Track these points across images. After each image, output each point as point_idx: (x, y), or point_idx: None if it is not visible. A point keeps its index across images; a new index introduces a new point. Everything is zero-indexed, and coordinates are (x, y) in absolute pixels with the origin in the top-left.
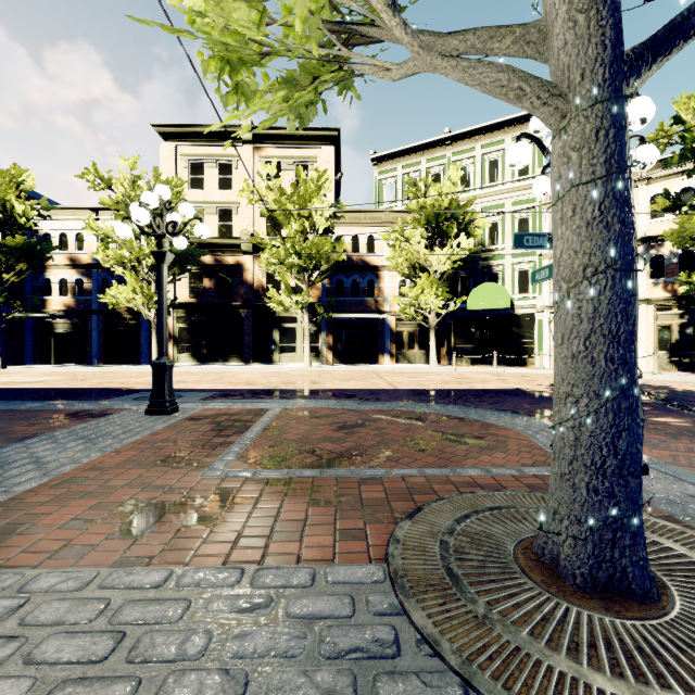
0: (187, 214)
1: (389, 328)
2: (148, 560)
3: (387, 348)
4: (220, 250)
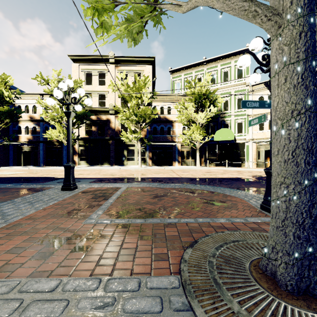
0: (81, 93)
1: (177, 149)
2: (49, 273)
3: (176, 158)
4: (100, 113)
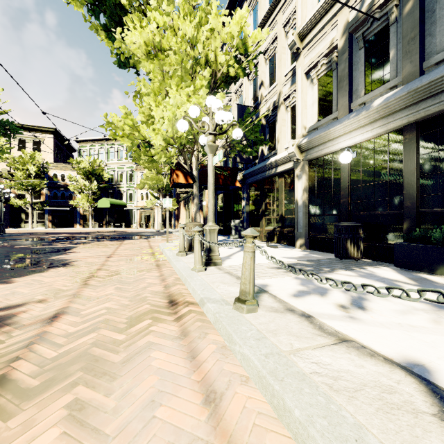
0: None
1: (79, 213)
2: None
3: (78, 221)
4: None
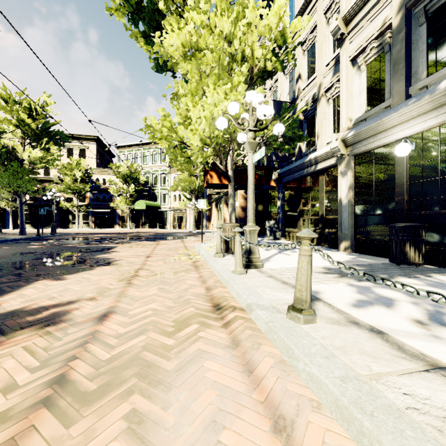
0: None
1: (118, 214)
2: None
3: (117, 222)
4: (45, 182)
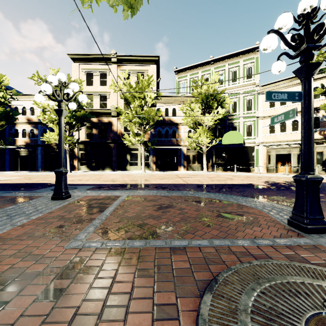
0: (74, 89)
1: (183, 153)
2: None
3: (182, 163)
4: (101, 115)
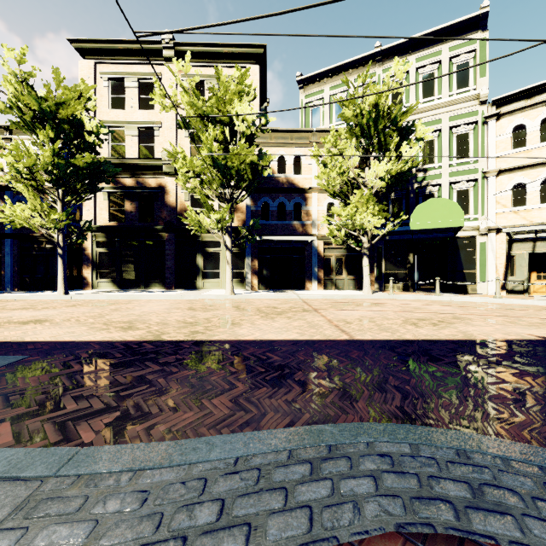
0: None
1: (316, 252)
2: None
3: (314, 273)
4: (142, 172)
